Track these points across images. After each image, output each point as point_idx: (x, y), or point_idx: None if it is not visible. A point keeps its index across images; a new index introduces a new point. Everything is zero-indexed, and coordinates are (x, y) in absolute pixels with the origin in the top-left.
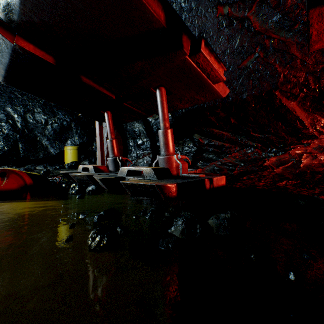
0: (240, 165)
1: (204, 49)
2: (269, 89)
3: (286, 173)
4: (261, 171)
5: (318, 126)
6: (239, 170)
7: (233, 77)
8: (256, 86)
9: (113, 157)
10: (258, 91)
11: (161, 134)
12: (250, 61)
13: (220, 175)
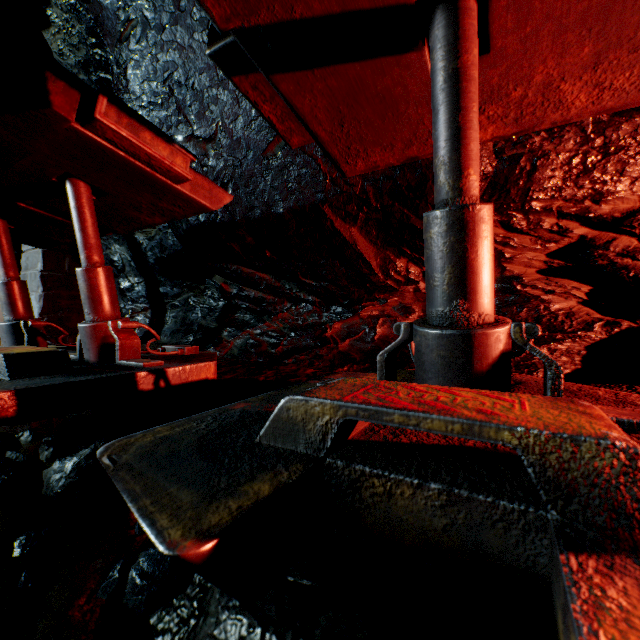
0: (289, 337)
1: (113, 115)
2: (314, 202)
3: (354, 351)
4: (319, 347)
5: (392, 272)
6: (287, 345)
7: (258, 171)
8: (295, 194)
9: (12, 320)
10: (299, 202)
11: (79, 277)
12: (280, 146)
13: (210, 360)
